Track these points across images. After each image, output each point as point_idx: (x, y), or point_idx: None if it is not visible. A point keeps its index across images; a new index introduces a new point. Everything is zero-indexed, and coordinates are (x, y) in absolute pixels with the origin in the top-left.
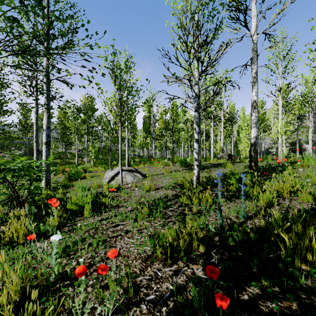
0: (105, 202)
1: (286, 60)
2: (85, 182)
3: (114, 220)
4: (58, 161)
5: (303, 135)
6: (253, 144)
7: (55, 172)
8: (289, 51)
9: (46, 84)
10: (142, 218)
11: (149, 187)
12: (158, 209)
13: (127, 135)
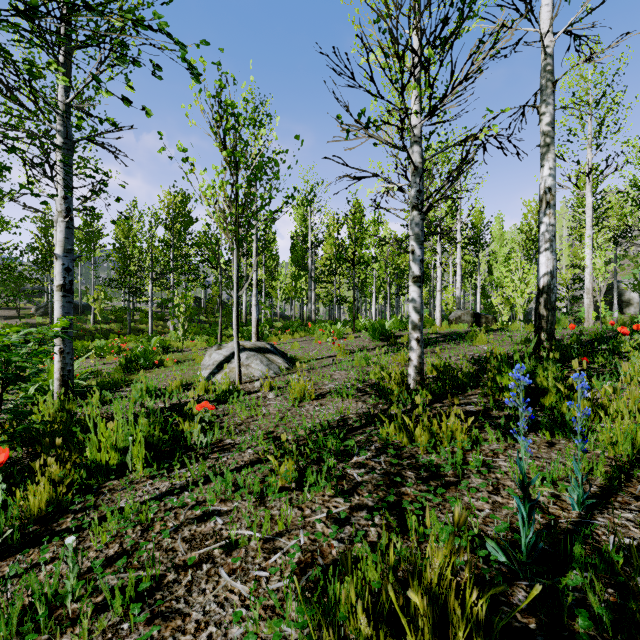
0: (188, 434)
1: (603, 107)
2: (158, 377)
3: (203, 495)
4: (113, 328)
5: (624, 272)
6: (545, 290)
7: (103, 350)
8: (609, 86)
9: (63, 151)
10: (278, 497)
11: (301, 392)
12: (323, 467)
13: (256, 271)
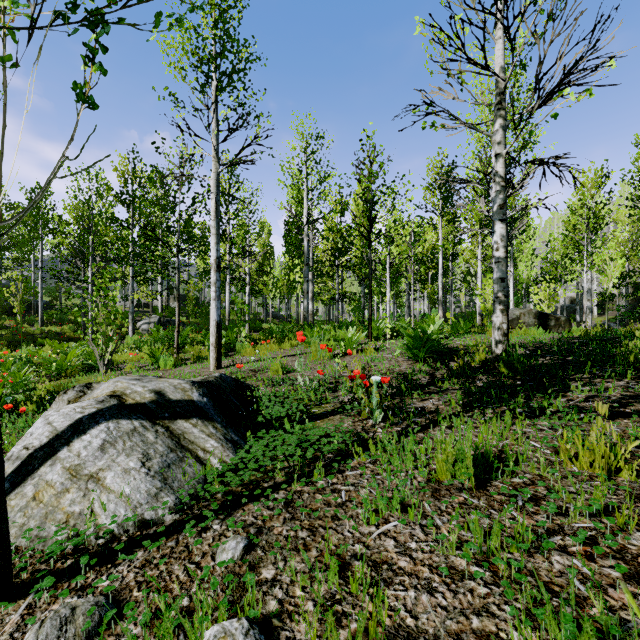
0: None
1: None
2: None
3: None
4: (65, 331)
5: None
6: None
7: None
8: None
9: None
10: None
11: None
12: None
13: (216, 243)
